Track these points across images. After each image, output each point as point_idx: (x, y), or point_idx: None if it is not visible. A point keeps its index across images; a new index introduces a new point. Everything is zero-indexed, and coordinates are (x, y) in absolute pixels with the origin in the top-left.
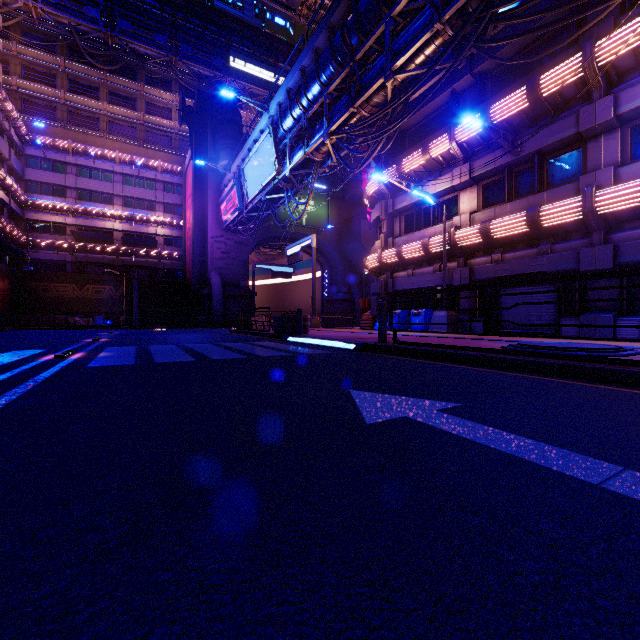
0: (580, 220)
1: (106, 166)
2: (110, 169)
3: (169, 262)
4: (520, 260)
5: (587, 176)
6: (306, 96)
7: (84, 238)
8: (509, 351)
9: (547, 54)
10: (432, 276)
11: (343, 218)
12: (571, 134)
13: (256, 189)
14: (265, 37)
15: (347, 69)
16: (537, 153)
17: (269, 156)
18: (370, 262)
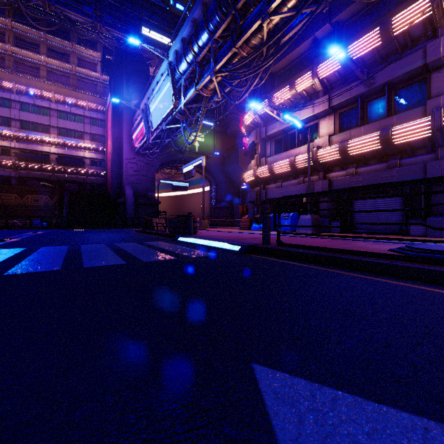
0: (427, 137)
1: (44, 104)
2: (47, 106)
3: (94, 178)
4: (372, 173)
5: (434, 100)
6: (197, 42)
7: (25, 158)
8: (423, 259)
9: (394, 3)
10: (297, 187)
11: (225, 147)
12: (418, 66)
13: (158, 120)
14: (168, 13)
15: (230, 17)
16: (387, 84)
17: (168, 93)
18: (247, 177)
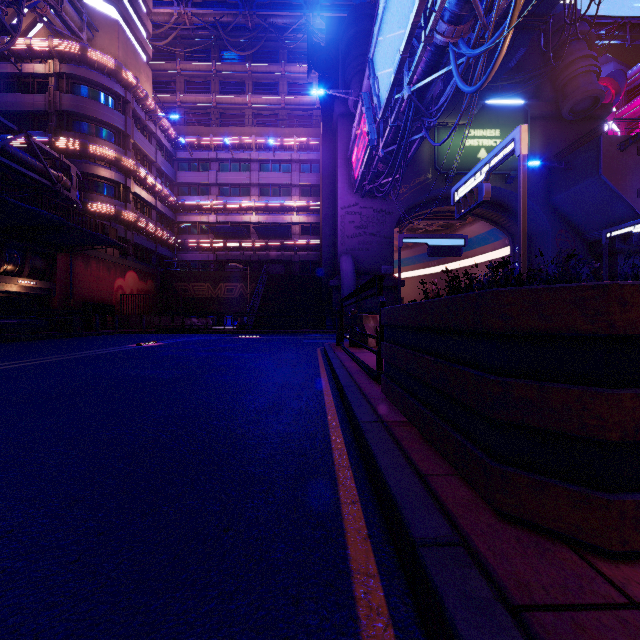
0: None
1: (243, 155)
2: (247, 158)
3: (305, 253)
4: None
5: None
6: None
7: (223, 235)
8: None
9: None
10: None
11: (555, 150)
12: None
13: (391, 75)
14: None
15: None
16: None
17: None
18: None
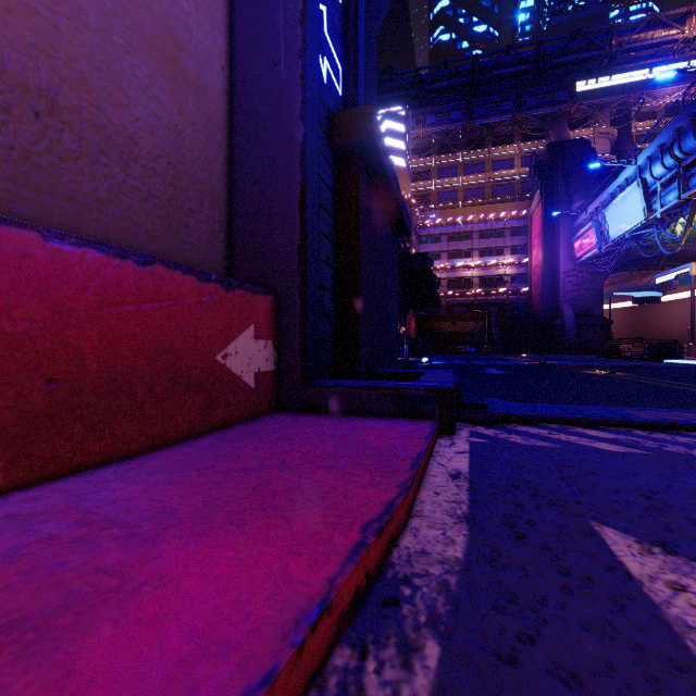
0: None
1: (467, 228)
2: (469, 230)
3: (515, 297)
4: None
5: None
6: (681, 151)
7: (453, 287)
8: None
9: None
10: None
11: None
12: None
13: (619, 230)
14: None
15: None
16: None
17: (636, 203)
18: None
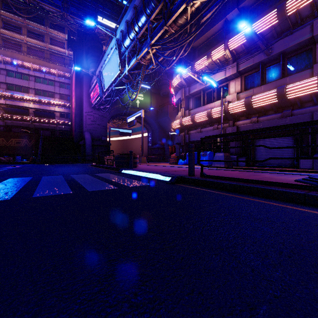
0: (314, 93)
1: (24, 71)
2: (27, 73)
3: (62, 126)
4: (270, 121)
5: None
6: (137, 23)
7: (10, 111)
8: None
9: None
10: (212, 132)
11: (159, 104)
12: (306, 38)
13: (109, 83)
14: (117, 6)
15: (162, 3)
16: (282, 53)
17: (116, 62)
18: (175, 125)
